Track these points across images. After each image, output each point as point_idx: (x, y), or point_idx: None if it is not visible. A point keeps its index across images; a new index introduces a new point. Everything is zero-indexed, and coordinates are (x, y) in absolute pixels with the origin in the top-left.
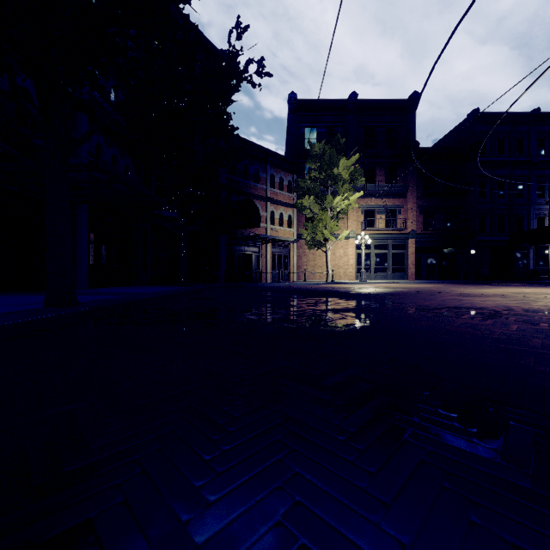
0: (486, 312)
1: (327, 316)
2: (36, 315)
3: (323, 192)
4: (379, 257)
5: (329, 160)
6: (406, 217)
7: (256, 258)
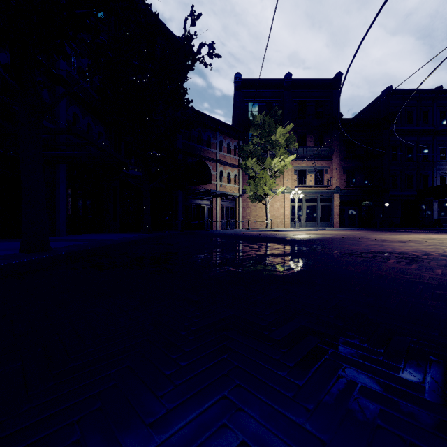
0: (408, 256)
1: (269, 261)
2: (7, 261)
3: (263, 155)
4: (309, 209)
5: (268, 128)
6: (332, 176)
7: (208, 209)
